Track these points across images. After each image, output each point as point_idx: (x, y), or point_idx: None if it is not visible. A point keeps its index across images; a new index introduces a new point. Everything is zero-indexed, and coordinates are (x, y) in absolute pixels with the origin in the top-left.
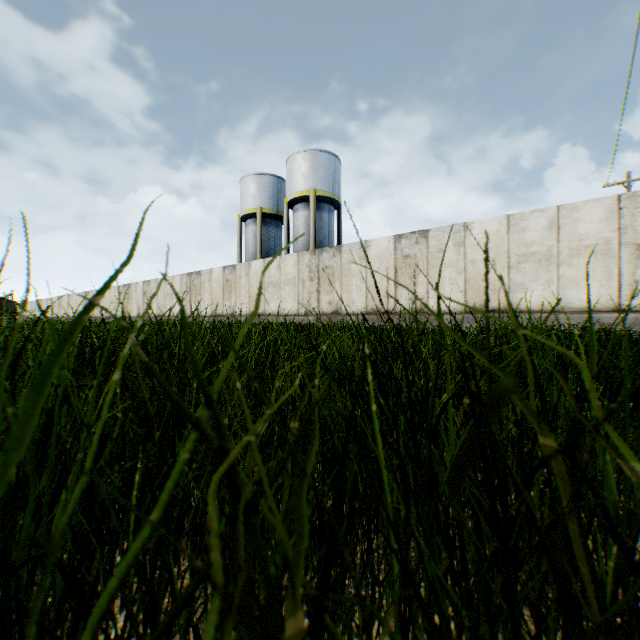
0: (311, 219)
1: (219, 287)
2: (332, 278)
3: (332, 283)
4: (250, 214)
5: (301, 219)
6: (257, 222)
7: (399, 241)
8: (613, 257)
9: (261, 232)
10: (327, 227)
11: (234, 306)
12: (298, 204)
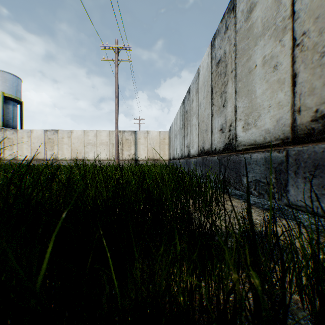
0: (1, 108)
1: None
2: (13, 143)
3: (13, 146)
4: None
5: None
6: None
7: (47, 132)
8: (109, 146)
9: None
10: (13, 113)
11: None
12: None
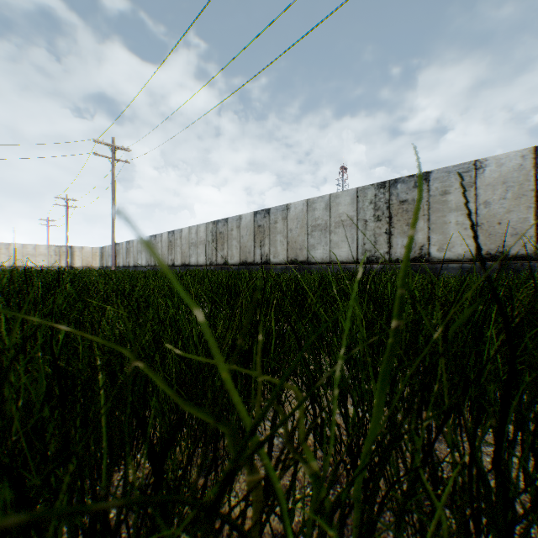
0: None
1: None
2: None
3: None
4: None
5: None
6: None
7: None
8: (48, 257)
9: None
10: None
11: None
12: None
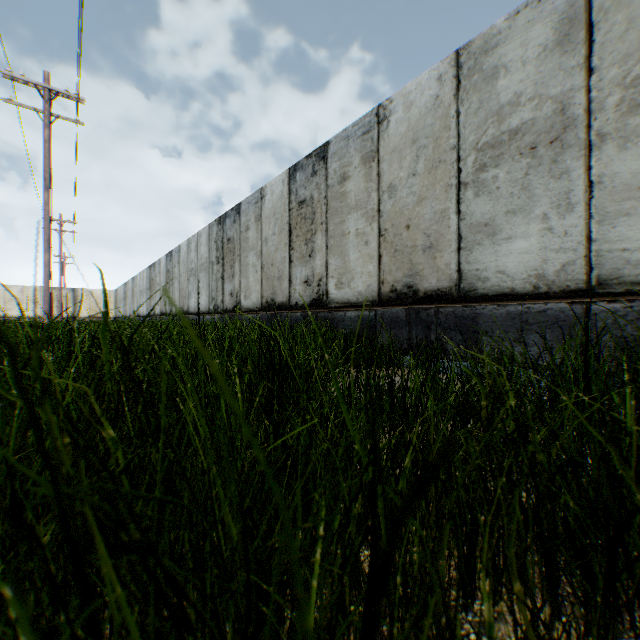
0: None
1: None
2: None
3: None
4: None
5: None
6: None
7: None
8: (41, 303)
9: None
10: None
11: None
12: None
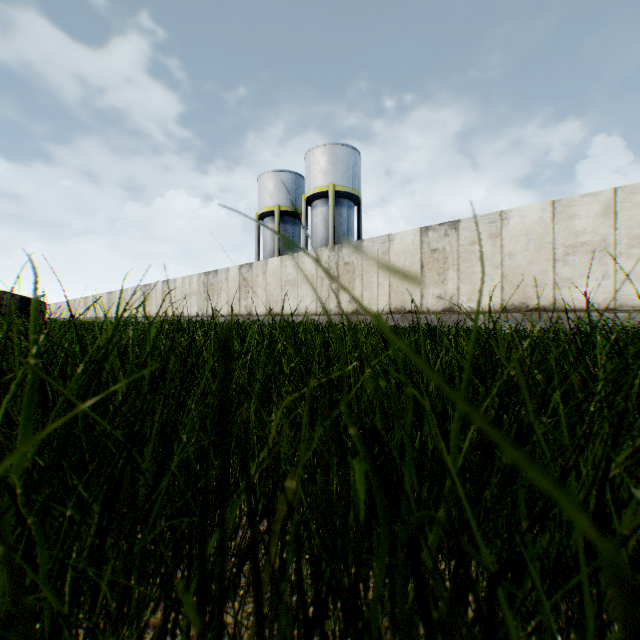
0: (330, 215)
1: (236, 286)
2: (352, 275)
3: (352, 280)
4: (268, 212)
5: (320, 216)
6: (275, 220)
7: (426, 234)
8: None
9: (279, 230)
10: (347, 223)
11: (251, 305)
12: (317, 200)
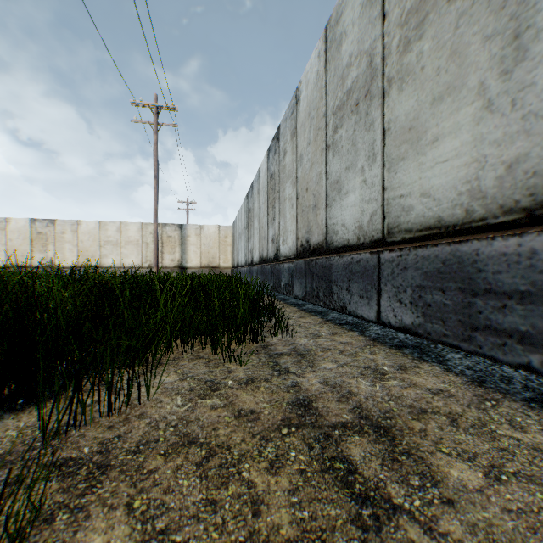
0: None
1: None
2: None
3: None
4: None
5: None
6: None
7: (35, 223)
8: (141, 247)
9: None
10: None
11: None
12: None
